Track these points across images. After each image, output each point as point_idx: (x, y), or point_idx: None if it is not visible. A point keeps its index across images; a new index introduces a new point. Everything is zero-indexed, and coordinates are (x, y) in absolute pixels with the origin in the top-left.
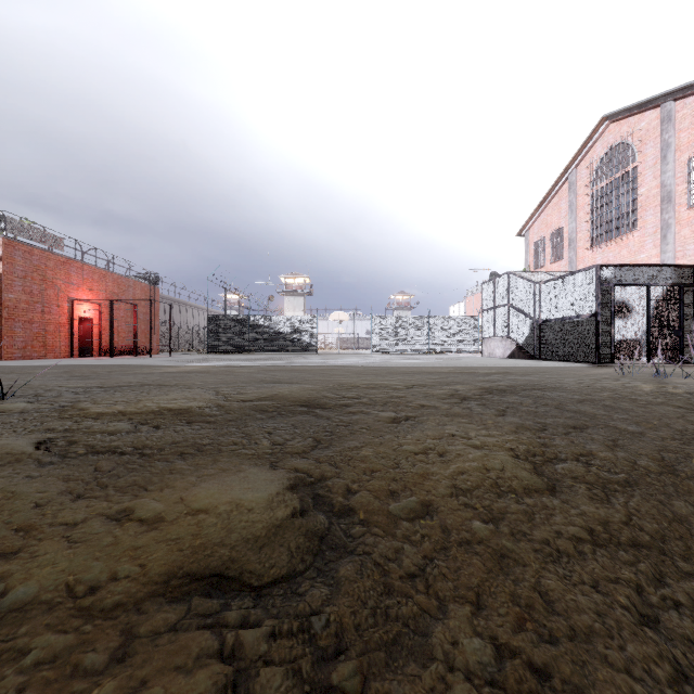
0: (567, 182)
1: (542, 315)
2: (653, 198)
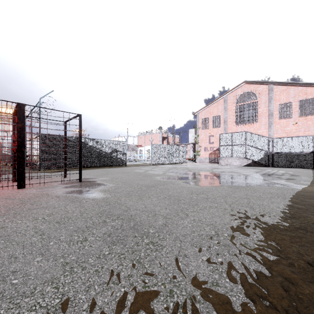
0: (222, 99)
1: (274, 150)
2: (264, 113)
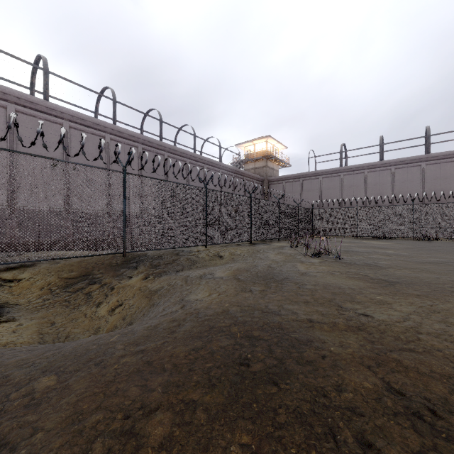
0: None
1: None
2: None
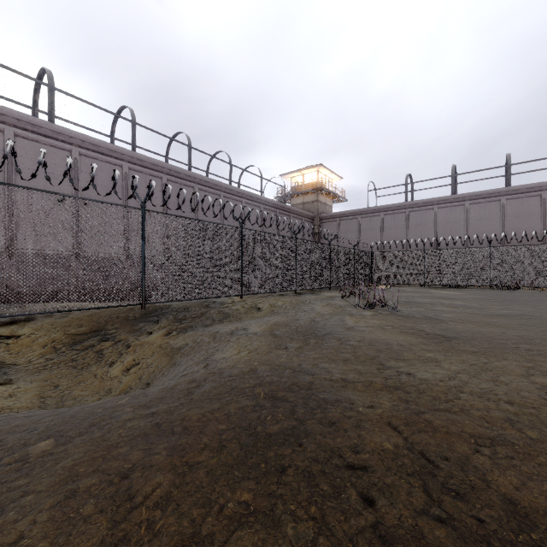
0: None
1: None
2: None
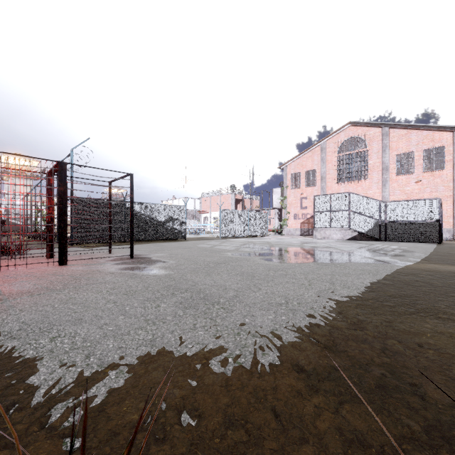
0: (319, 147)
1: (388, 218)
2: (377, 167)
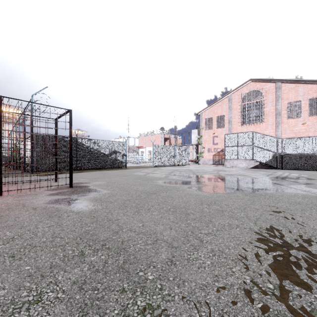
0: (227, 98)
1: (283, 151)
2: (271, 113)
